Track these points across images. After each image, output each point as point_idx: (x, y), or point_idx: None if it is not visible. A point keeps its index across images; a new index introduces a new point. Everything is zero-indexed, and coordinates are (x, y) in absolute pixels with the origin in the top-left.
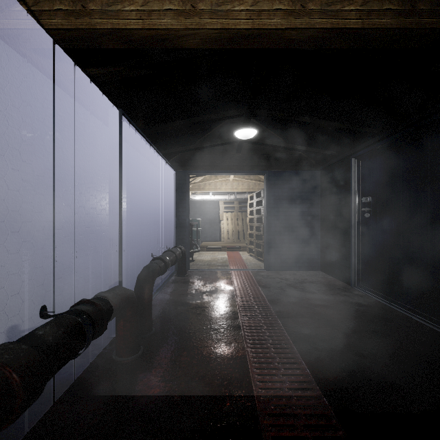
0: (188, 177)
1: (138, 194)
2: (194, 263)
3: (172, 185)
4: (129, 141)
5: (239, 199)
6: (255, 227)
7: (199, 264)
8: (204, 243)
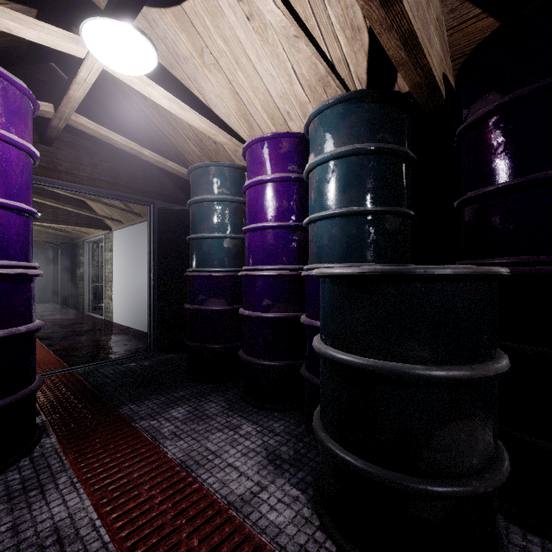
0: None
1: None
2: None
3: None
4: None
5: None
6: None
7: None
8: None
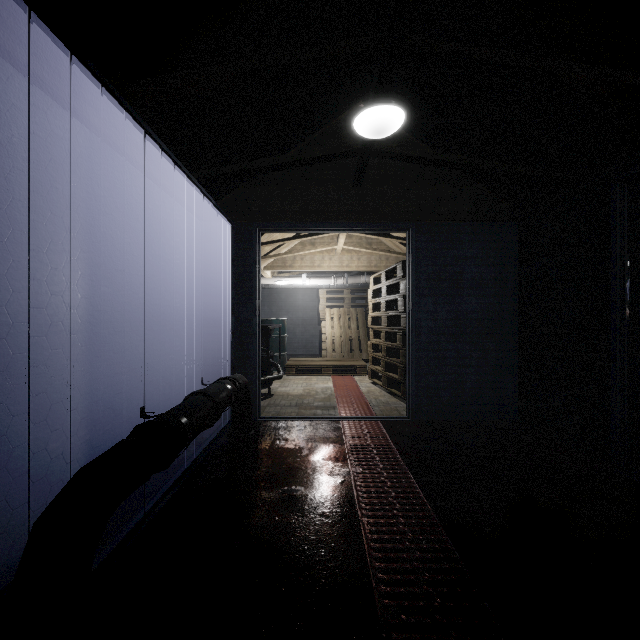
0: (256, 236)
1: (134, 261)
2: (272, 402)
3: (224, 251)
4: (93, 122)
5: (352, 285)
6: (384, 333)
7: (281, 403)
8: (293, 360)
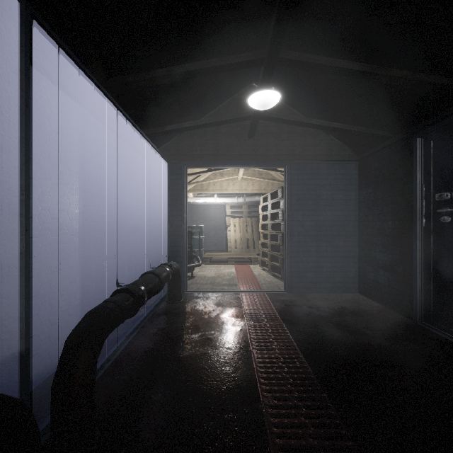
0: (184, 170)
1: (107, 188)
2: (194, 281)
3: (163, 181)
4: (85, 103)
5: (248, 202)
6: (270, 235)
7: (200, 282)
8: (208, 254)
